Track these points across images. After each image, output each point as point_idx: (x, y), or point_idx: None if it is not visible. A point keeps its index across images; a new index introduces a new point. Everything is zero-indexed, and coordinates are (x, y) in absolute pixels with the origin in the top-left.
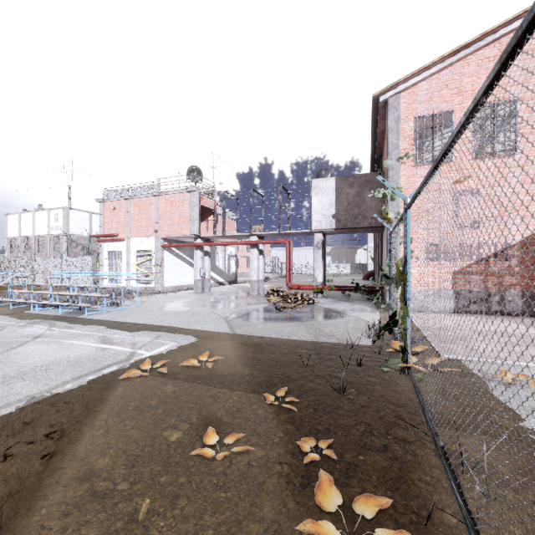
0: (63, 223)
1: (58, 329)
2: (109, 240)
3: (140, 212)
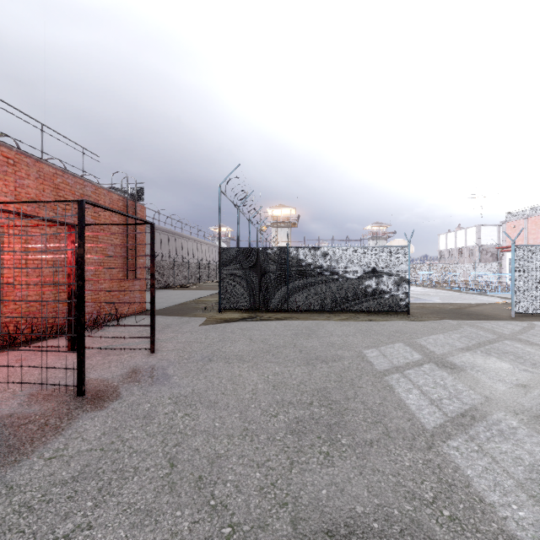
0: (476, 237)
1: (475, 296)
2: (510, 250)
3: (536, 227)
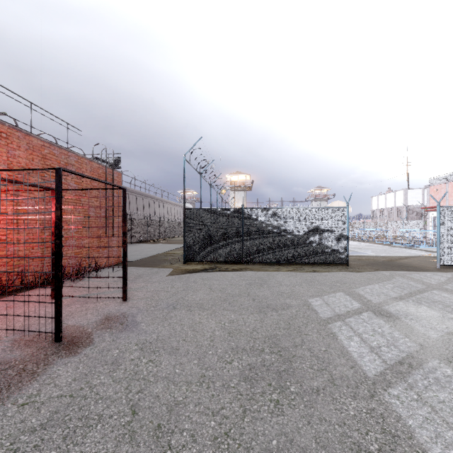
0: (403, 199)
1: (403, 249)
2: (433, 210)
3: None
